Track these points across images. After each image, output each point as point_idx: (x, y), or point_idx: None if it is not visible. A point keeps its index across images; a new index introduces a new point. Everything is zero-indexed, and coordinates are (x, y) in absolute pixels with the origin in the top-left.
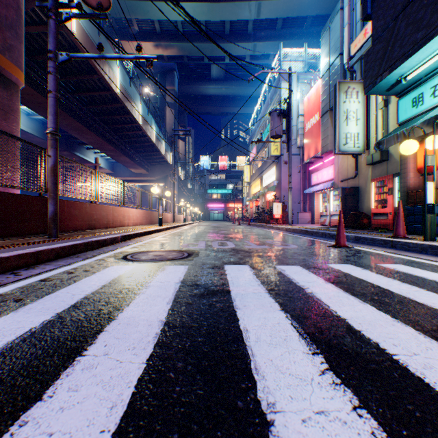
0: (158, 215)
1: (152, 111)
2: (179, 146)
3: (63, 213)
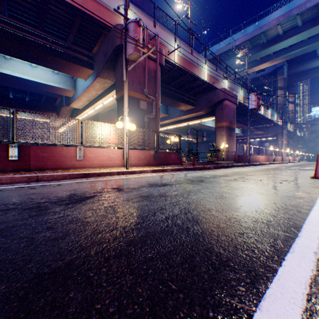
0: (271, 158)
1: (266, 90)
2: (288, 108)
3: (246, 158)
